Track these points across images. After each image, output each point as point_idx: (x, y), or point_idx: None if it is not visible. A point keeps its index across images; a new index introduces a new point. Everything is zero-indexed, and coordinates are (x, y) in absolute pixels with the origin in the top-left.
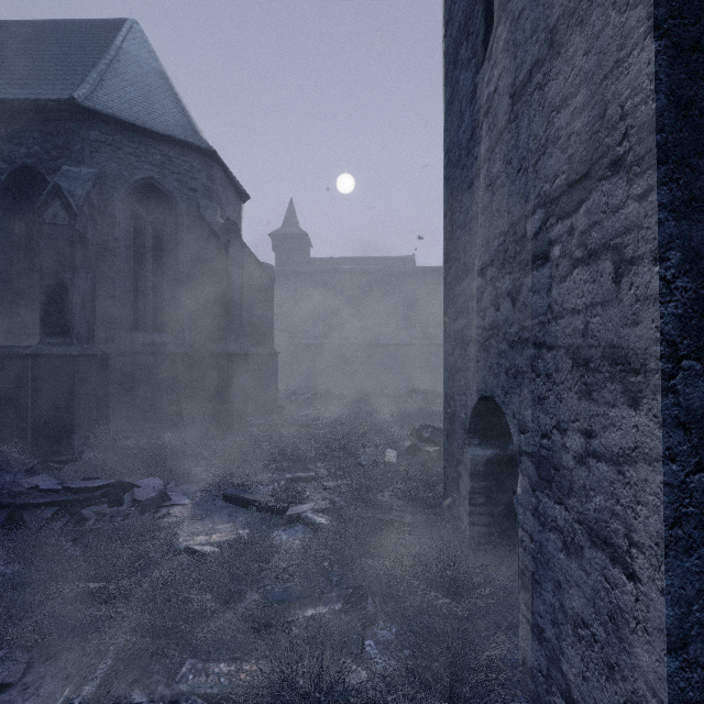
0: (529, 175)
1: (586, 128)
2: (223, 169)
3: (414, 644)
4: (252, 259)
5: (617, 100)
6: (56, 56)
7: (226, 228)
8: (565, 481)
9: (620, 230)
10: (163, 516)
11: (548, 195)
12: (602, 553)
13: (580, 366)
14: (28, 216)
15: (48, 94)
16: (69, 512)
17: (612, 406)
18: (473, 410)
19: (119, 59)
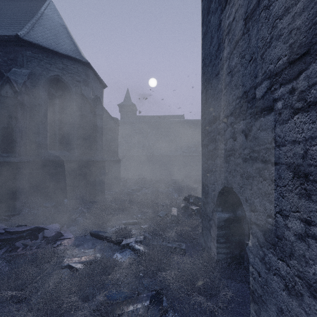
0: (258, 62)
1: (306, 22)
2: (93, 72)
3: None
4: (108, 115)
5: None
6: (11, 16)
7: (94, 100)
8: (287, 248)
9: None
10: (58, 245)
11: (272, 71)
12: None
13: (300, 177)
14: None
15: (5, 33)
16: (9, 244)
17: None
18: (219, 193)
19: (42, 18)
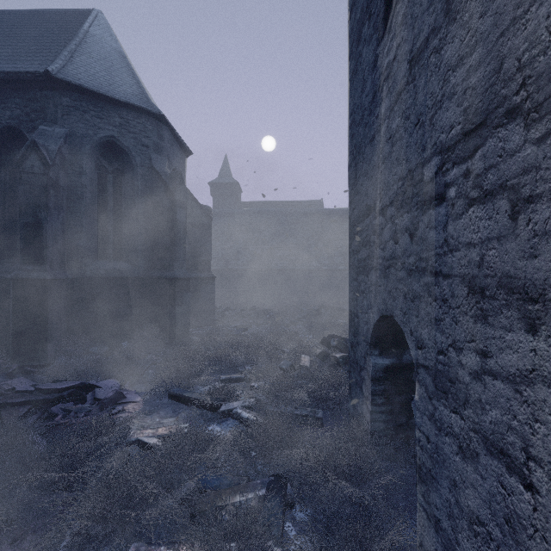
0: (426, 127)
1: (482, 82)
2: (171, 130)
3: (326, 527)
4: (194, 202)
5: (514, 54)
6: (35, 38)
7: (172, 177)
8: (461, 393)
9: (517, 171)
10: (118, 412)
11: (444, 143)
12: (498, 462)
13: (475, 293)
14: (11, 166)
15: (28, 67)
16: (41, 409)
17: (508, 330)
18: (374, 326)
19: (86, 41)
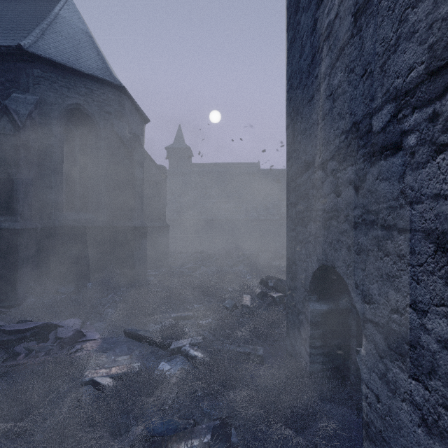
0: (375, 76)
1: None
2: (130, 100)
3: None
4: (151, 162)
5: None
6: (11, 18)
7: (131, 139)
8: (425, 361)
9: None
10: (77, 351)
11: (400, 89)
12: None
13: (447, 252)
14: None
15: (3, 42)
16: (5, 348)
17: None
18: (313, 275)
19: (56, 22)
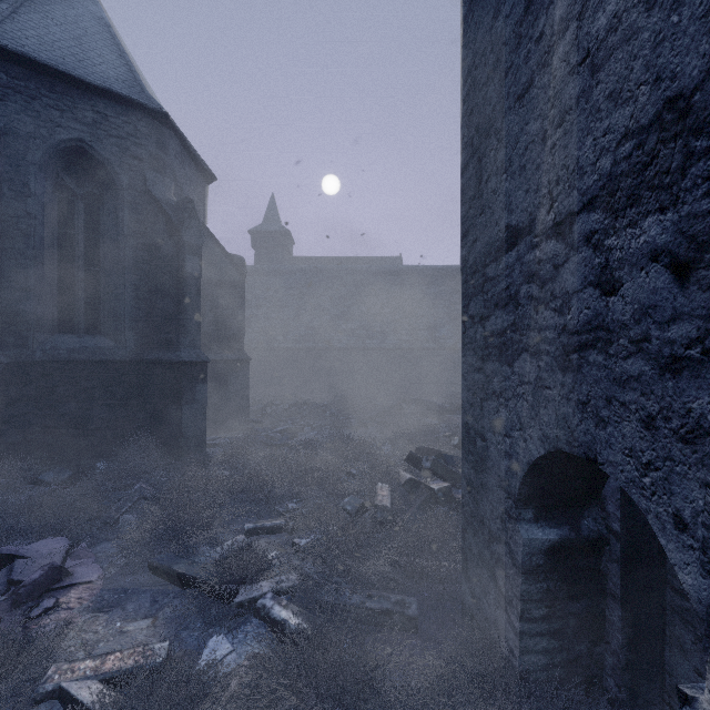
0: None
1: None
2: (179, 138)
3: None
4: (218, 249)
5: None
6: None
7: (178, 206)
8: None
9: None
10: (45, 612)
11: None
12: None
13: None
14: None
15: None
16: None
17: None
18: (530, 467)
19: None
